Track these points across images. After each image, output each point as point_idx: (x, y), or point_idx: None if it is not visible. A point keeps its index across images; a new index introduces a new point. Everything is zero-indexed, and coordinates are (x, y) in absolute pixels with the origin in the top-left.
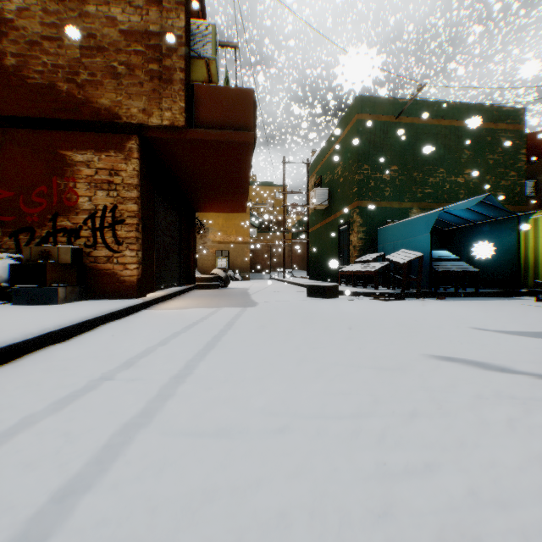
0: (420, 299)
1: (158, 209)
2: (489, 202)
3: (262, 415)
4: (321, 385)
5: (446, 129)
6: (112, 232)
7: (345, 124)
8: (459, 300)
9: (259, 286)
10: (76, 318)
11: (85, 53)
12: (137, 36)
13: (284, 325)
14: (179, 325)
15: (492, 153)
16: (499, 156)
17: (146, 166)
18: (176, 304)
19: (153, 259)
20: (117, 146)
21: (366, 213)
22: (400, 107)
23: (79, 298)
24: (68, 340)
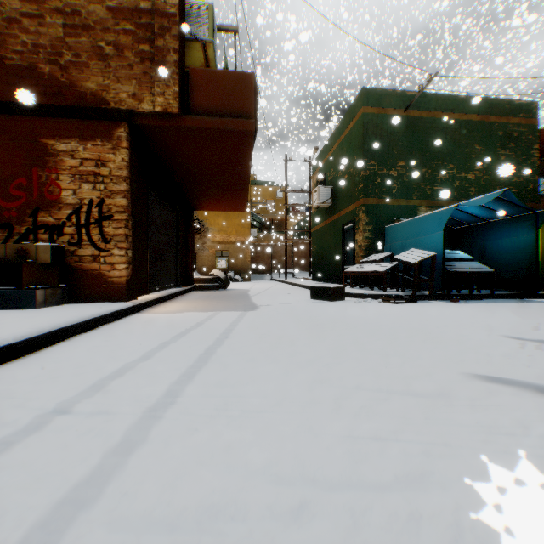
0: (432, 301)
1: (153, 206)
2: (505, 198)
3: (266, 481)
4: (345, 424)
5: (456, 123)
6: (98, 229)
7: (350, 118)
8: (474, 302)
9: (260, 288)
10: (47, 326)
11: (69, 32)
12: (127, 14)
13: (290, 333)
14: (169, 333)
15: (504, 149)
16: (511, 151)
17: (137, 157)
18: (170, 307)
19: (147, 259)
20: (104, 135)
21: (372, 211)
22: (407, 99)
23: (61, 301)
24: (34, 353)
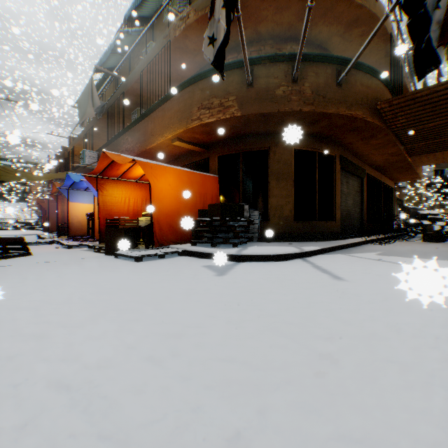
0: None
1: None
2: None
3: None
4: None
5: None
6: None
7: None
8: None
9: None
10: None
11: None
12: None
13: None
14: None
15: None
16: None
17: None
18: None
19: None
20: None
21: None
22: None
23: None
24: None
